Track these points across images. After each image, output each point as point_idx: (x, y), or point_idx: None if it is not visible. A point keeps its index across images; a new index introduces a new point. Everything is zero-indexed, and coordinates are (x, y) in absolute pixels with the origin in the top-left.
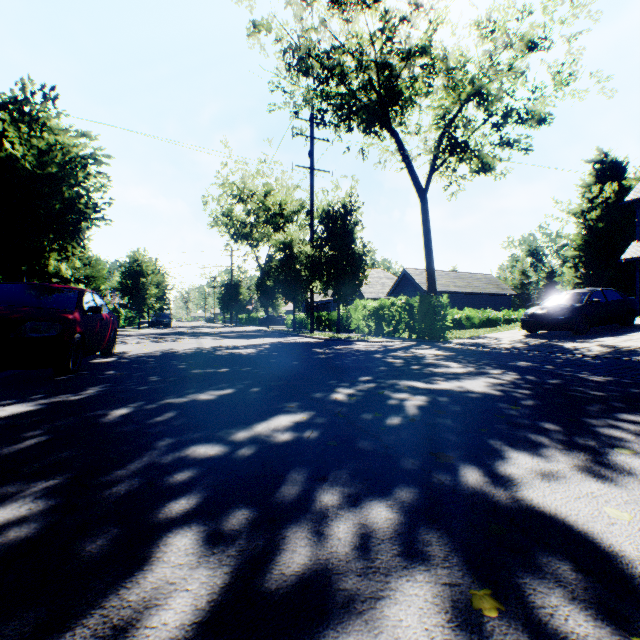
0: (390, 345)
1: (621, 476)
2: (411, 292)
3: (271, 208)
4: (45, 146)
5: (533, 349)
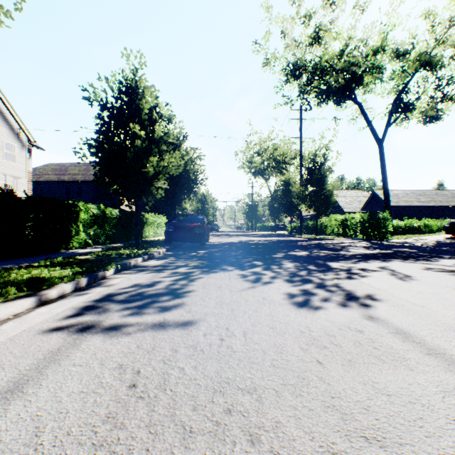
0: (343, 241)
1: (353, 263)
2: (379, 207)
3: (277, 157)
4: (187, 160)
5: (436, 245)
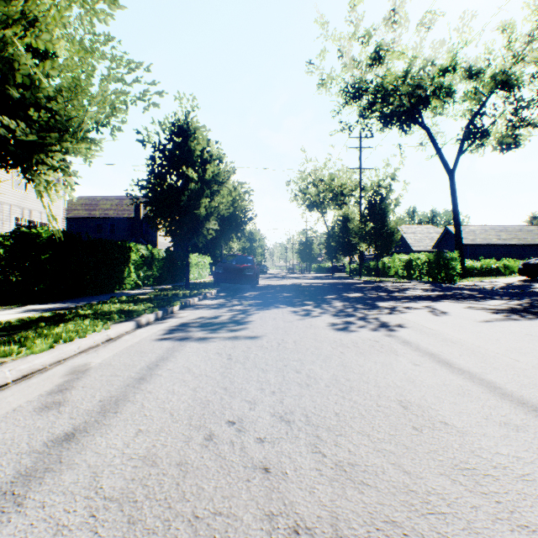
0: (405, 284)
1: (401, 303)
2: (453, 245)
3: (334, 188)
4: (235, 196)
5: (504, 288)
